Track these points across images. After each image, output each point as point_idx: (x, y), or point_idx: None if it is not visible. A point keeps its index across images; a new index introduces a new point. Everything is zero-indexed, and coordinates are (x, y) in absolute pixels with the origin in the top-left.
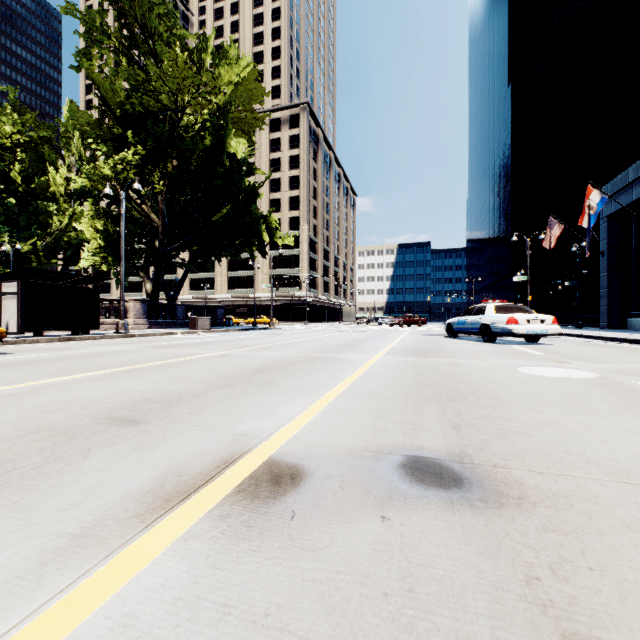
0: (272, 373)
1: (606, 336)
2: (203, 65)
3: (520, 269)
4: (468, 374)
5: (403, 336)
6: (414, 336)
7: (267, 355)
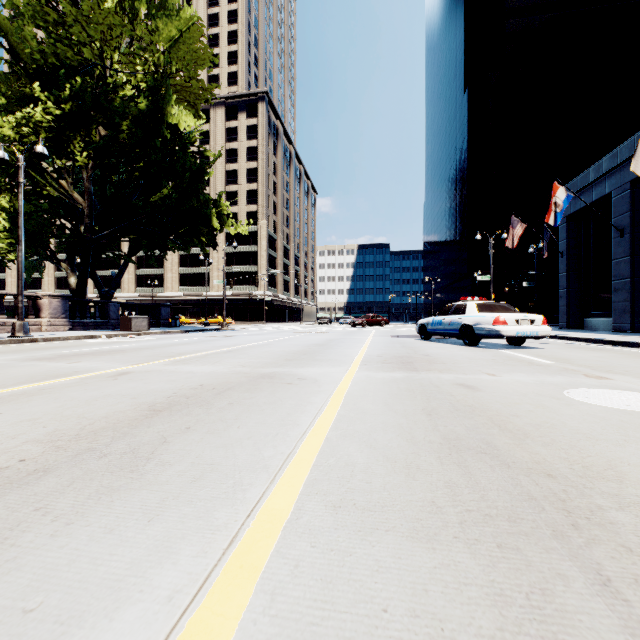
0: (171, 419)
1: (586, 337)
2: (137, 15)
3: (476, 270)
4: (509, 410)
5: (371, 338)
6: (383, 338)
7: (192, 371)
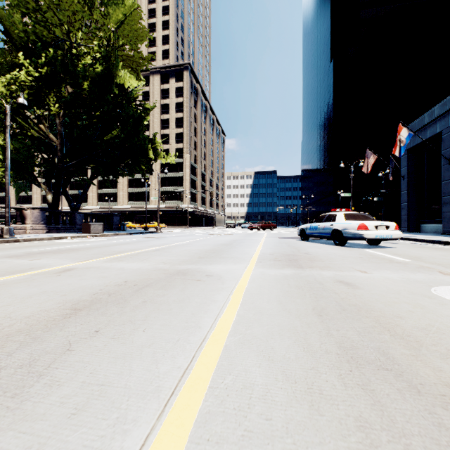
0: (86, 320)
1: (425, 239)
2: (94, 5)
3: (339, 190)
4: (391, 310)
5: (264, 239)
6: (273, 239)
7: (123, 268)
